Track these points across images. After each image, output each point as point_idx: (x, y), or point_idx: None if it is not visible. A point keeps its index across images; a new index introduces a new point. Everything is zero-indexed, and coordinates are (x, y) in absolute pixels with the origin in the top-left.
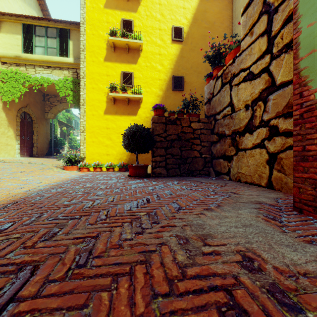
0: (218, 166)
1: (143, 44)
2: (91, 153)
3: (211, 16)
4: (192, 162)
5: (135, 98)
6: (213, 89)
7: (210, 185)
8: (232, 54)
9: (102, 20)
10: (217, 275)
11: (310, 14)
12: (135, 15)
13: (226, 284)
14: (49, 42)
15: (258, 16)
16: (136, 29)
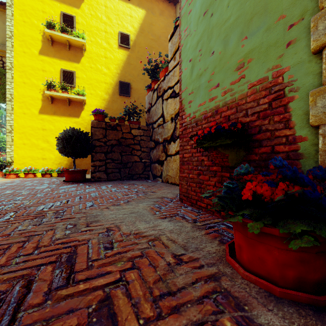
0: (155, 169)
1: (87, 44)
2: (22, 157)
3: (157, 29)
4: (132, 166)
5: (77, 99)
6: (151, 100)
7: (139, 187)
8: (163, 72)
9: (37, 7)
10: (77, 241)
11: (185, 61)
12: (78, 11)
13: (78, 244)
14: None
15: (178, 45)
16: (79, 26)
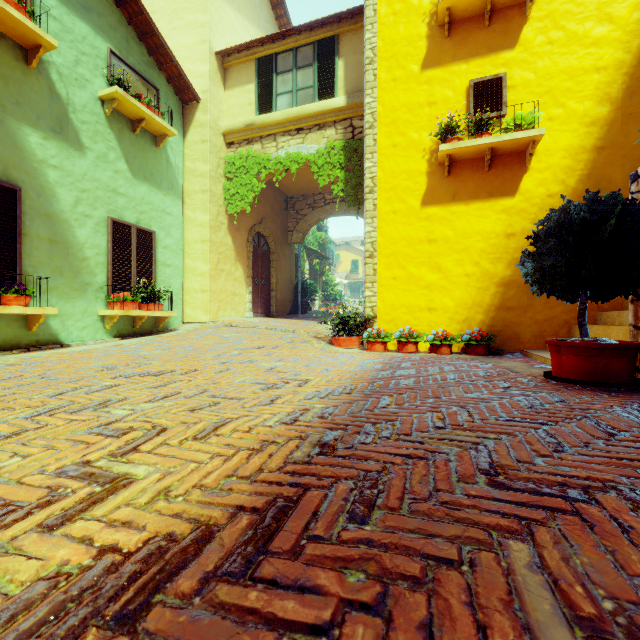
0: None
1: None
2: (390, 306)
3: None
4: None
5: (515, 143)
6: None
7: None
8: None
9: None
10: None
11: None
12: None
13: None
14: (299, 79)
15: None
16: None
